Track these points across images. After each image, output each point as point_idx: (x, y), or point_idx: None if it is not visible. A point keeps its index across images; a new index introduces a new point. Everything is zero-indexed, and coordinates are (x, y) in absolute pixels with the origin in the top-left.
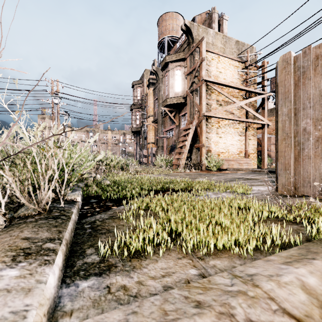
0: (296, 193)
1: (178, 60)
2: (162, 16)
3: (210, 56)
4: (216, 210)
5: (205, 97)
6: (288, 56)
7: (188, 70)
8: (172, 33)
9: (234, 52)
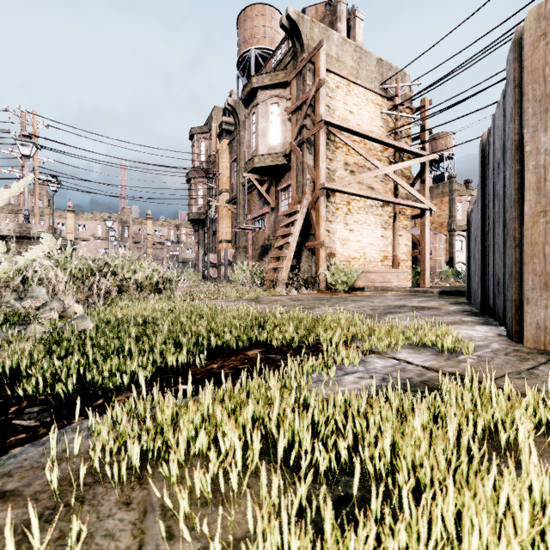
0: None
1: (275, 85)
2: (245, 10)
3: (333, 81)
4: None
5: (324, 154)
6: None
7: (293, 104)
8: (263, 43)
9: (374, 79)
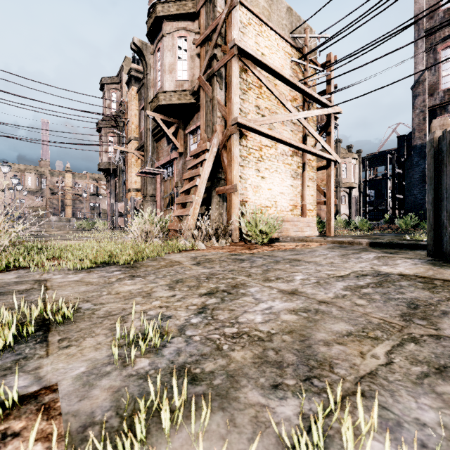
0: None
1: (182, 16)
2: None
3: (245, 16)
4: None
5: (237, 86)
6: None
7: (202, 33)
8: None
9: (285, 26)
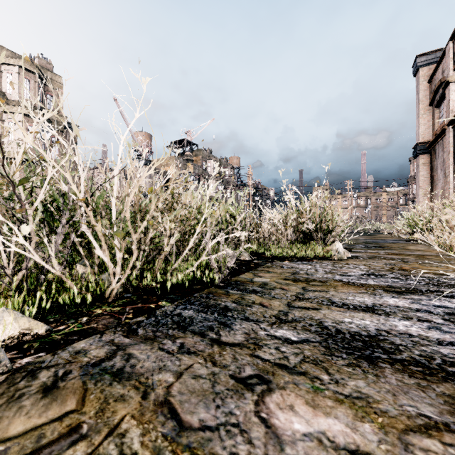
0: None
1: None
2: None
3: None
4: None
5: None
6: None
7: None
8: None
9: None
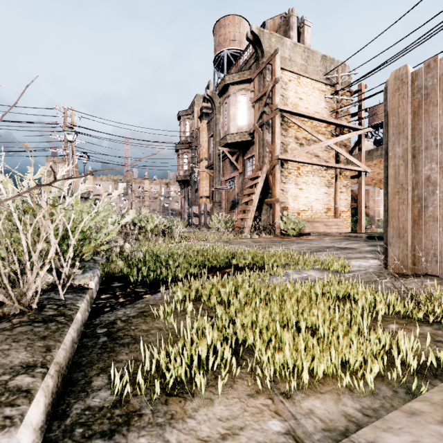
0: (415, 271)
1: (242, 81)
2: (219, 20)
3: (286, 76)
4: (305, 304)
5: (279, 133)
6: (403, 72)
7: (256, 96)
8: (233, 45)
9: (319, 71)
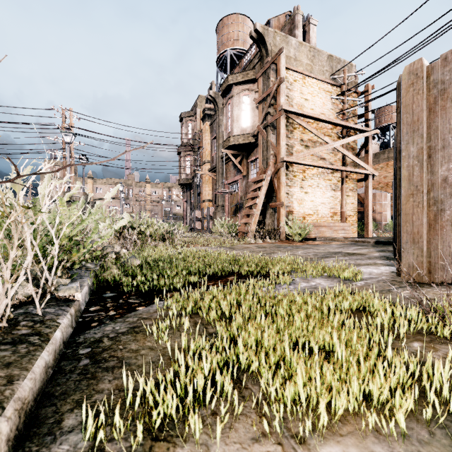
0: (430, 279)
1: (246, 81)
2: (222, 19)
3: (291, 76)
4: (317, 320)
5: (284, 134)
6: (417, 66)
7: (260, 96)
8: (237, 45)
9: (325, 71)
